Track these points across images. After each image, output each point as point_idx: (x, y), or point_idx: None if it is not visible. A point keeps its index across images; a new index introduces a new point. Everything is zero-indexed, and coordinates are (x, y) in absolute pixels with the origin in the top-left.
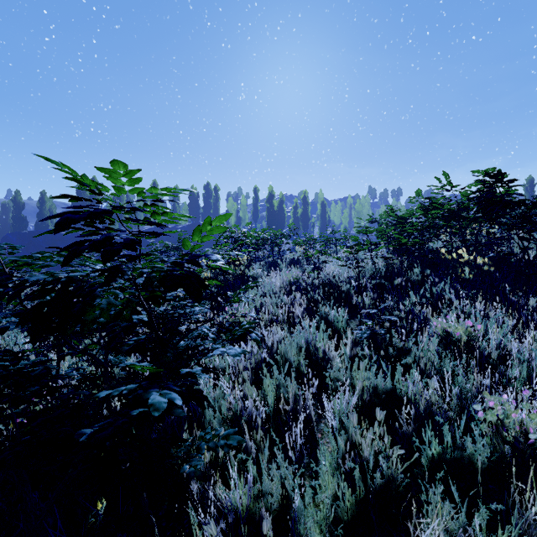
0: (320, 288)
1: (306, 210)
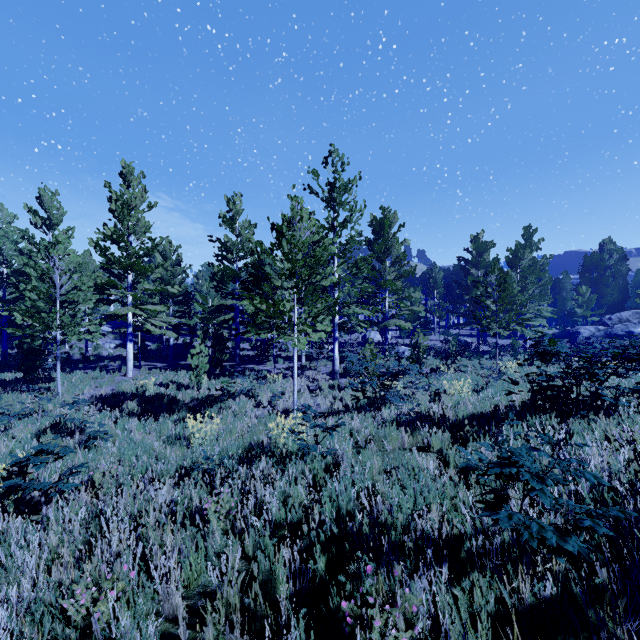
0: None
1: None
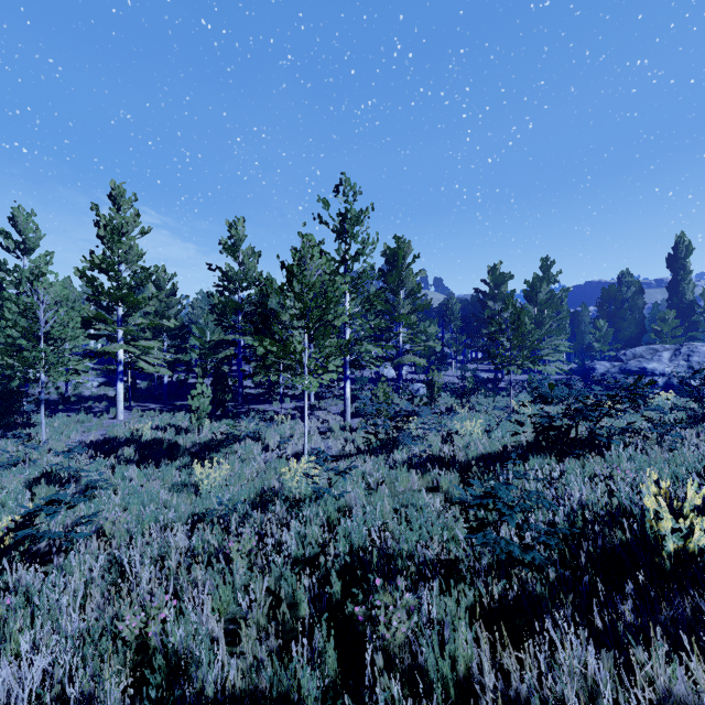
0: None
1: None
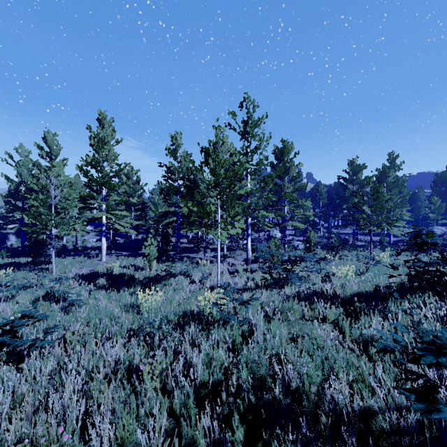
0: None
1: None
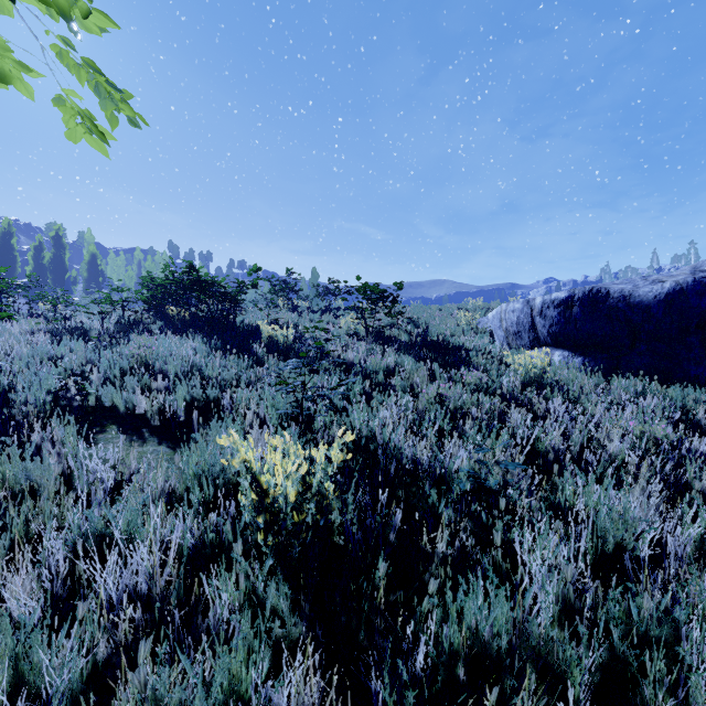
0: (67, 332)
1: (61, 256)
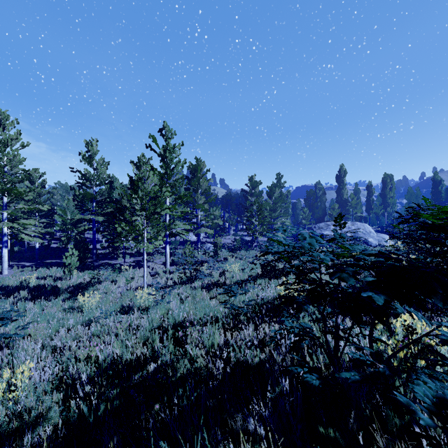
0: None
1: None
